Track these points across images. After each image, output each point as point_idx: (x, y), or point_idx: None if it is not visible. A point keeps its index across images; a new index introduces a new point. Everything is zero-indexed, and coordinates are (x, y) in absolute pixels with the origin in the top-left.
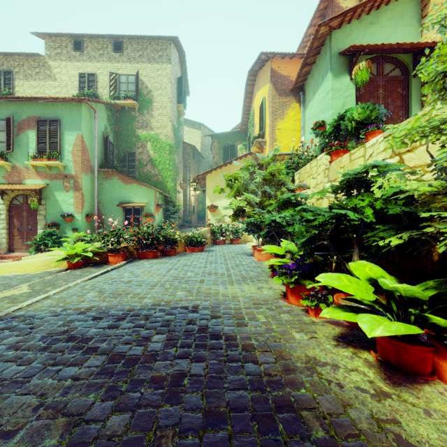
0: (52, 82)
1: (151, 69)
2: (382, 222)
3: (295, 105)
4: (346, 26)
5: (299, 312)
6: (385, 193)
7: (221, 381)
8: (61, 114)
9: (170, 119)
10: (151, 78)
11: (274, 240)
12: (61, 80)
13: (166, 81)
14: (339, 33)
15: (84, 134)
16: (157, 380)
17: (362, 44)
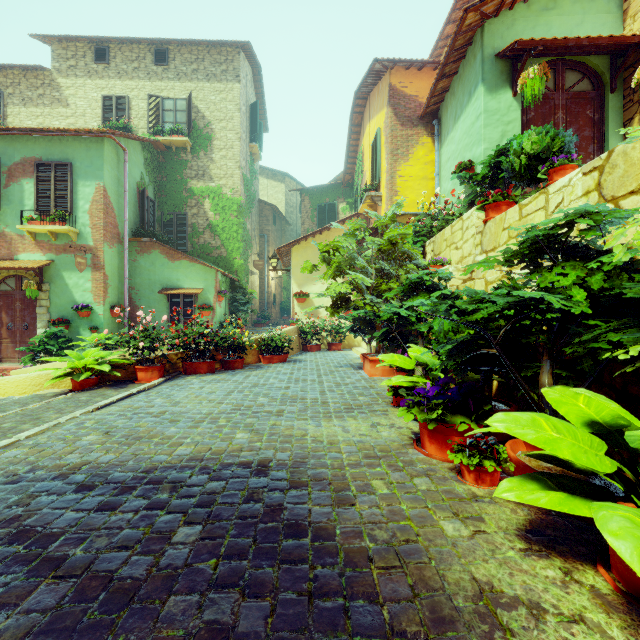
0: (63, 108)
1: (211, 90)
2: (596, 315)
3: (425, 141)
4: (507, 13)
5: (445, 474)
6: (610, 261)
7: None
8: (73, 155)
9: (239, 165)
10: (211, 104)
11: (395, 345)
12: (76, 106)
13: (233, 108)
14: (495, 24)
15: (108, 185)
16: None
17: (534, 38)
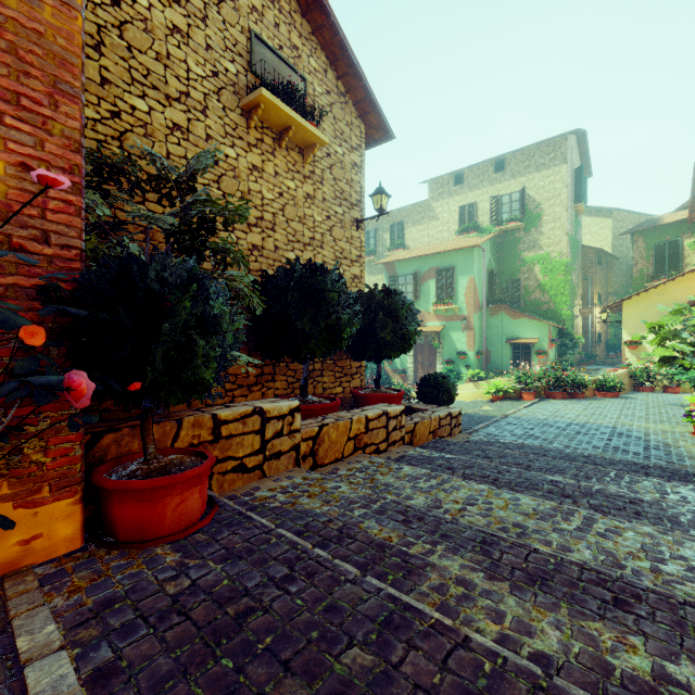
0: (435, 222)
1: (540, 178)
2: None
3: None
4: None
5: None
6: None
7: (629, 442)
8: (455, 262)
9: (566, 232)
10: (540, 189)
11: None
12: (442, 219)
13: (560, 186)
14: None
15: (475, 276)
16: (600, 438)
17: None
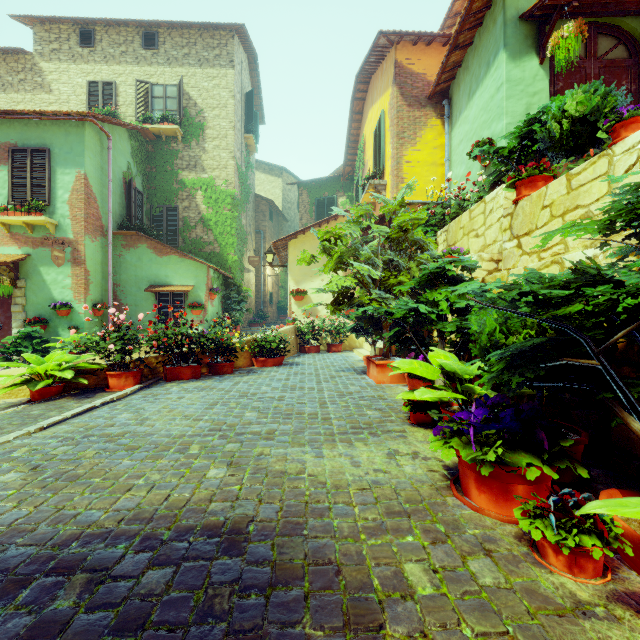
0: (46, 95)
1: (203, 76)
2: None
3: (434, 123)
4: None
5: (513, 549)
6: None
7: None
8: (51, 141)
9: (233, 155)
10: (203, 90)
11: (408, 348)
12: (59, 92)
13: (226, 95)
14: None
15: (90, 173)
16: None
17: None
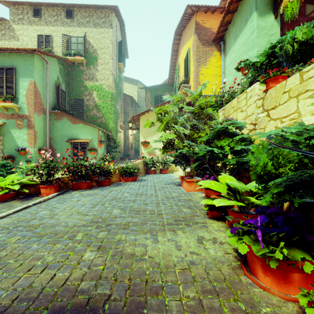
0: (16, 41)
1: (97, 32)
2: None
3: (216, 54)
4: None
5: None
6: None
7: None
8: (16, 64)
9: (112, 73)
10: (97, 40)
11: (204, 172)
12: (23, 40)
13: (108, 42)
14: None
15: (37, 81)
16: None
17: None
